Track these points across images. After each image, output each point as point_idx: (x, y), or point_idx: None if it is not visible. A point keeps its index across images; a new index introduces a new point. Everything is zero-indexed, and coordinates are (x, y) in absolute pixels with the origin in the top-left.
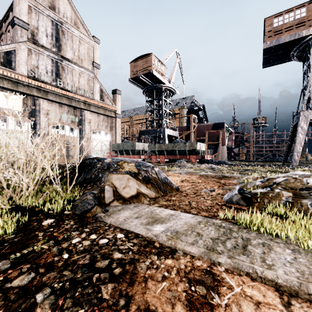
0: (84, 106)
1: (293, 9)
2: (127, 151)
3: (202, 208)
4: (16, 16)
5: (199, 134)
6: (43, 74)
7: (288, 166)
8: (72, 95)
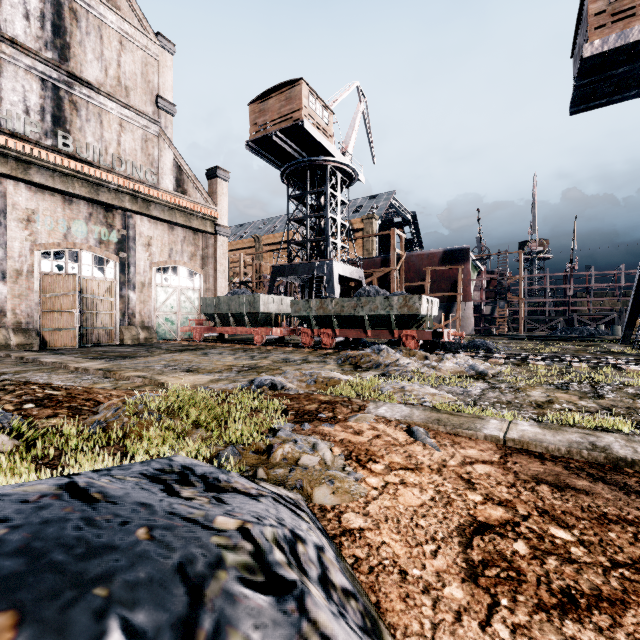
0: (133, 204)
1: None
2: (239, 316)
3: None
4: None
5: (410, 274)
6: (15, 115)
7: None
8: (101, 175)
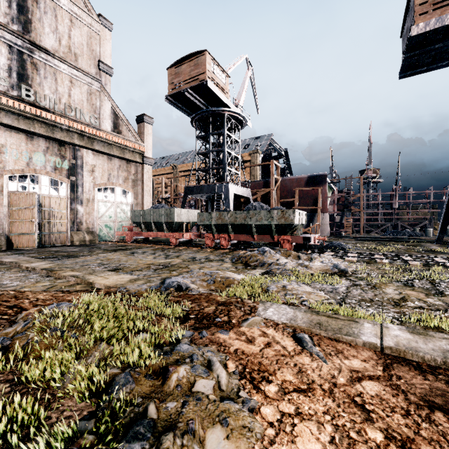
0: (81, 141)
1: None
2: (159, 224)
3: None
4: None
5: (284, 193)
6: None
7: None
8: (55, 119)
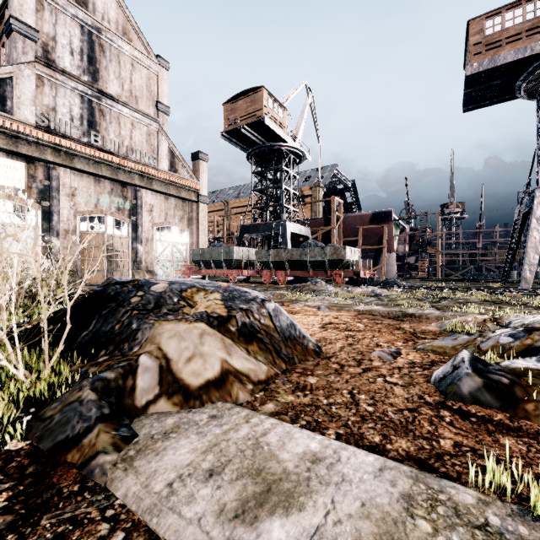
0: (141, 181)
1: (522, 2)
2: (218, 262)
3: (391, 421)
4: (15, 15)
5: (346, 231)
6: (64, 122)
7: (517, 292)
8: (119, 162)
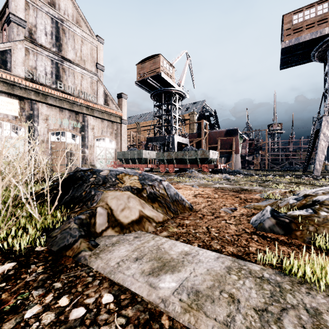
0: (87, 111)
1: (315, 4)
2: (133, 159)
3: (226, 239)
4: (12, 12)
5: (210, 141)
6: (41, 76)
7: (311, 177)
8: (74, 99)
